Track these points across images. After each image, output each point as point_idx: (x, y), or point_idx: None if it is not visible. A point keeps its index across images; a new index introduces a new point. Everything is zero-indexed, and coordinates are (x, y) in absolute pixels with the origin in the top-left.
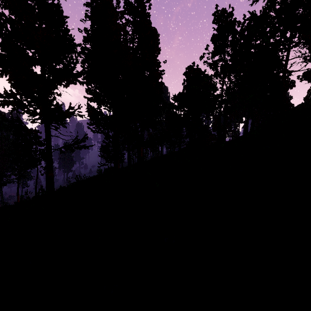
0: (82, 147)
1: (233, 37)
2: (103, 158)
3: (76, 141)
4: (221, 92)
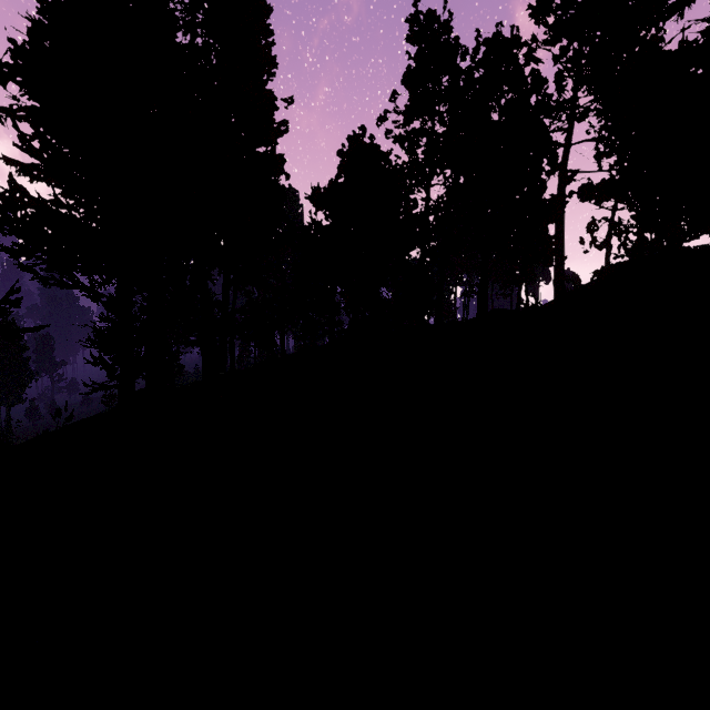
0: None
1: (452, 82)
2: (101, 368)
3: None
4: (426, 208)
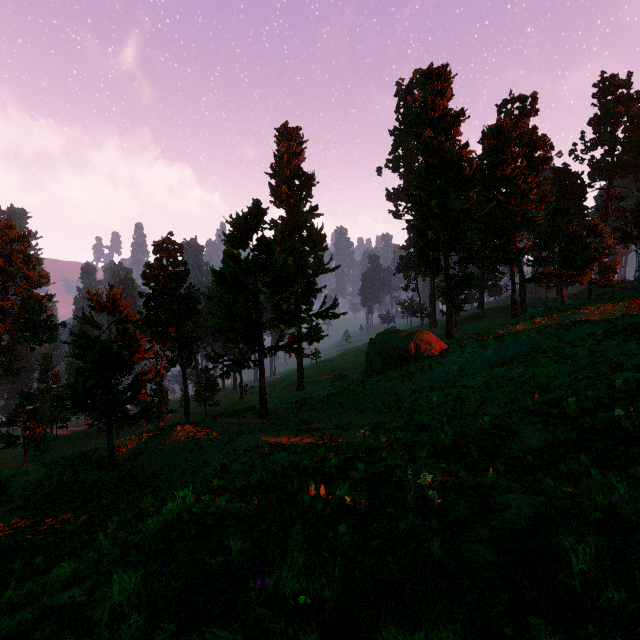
0: (475, 287)
1: (632, 119)
2: None
3: (473, 280)
4: (606, 203)
